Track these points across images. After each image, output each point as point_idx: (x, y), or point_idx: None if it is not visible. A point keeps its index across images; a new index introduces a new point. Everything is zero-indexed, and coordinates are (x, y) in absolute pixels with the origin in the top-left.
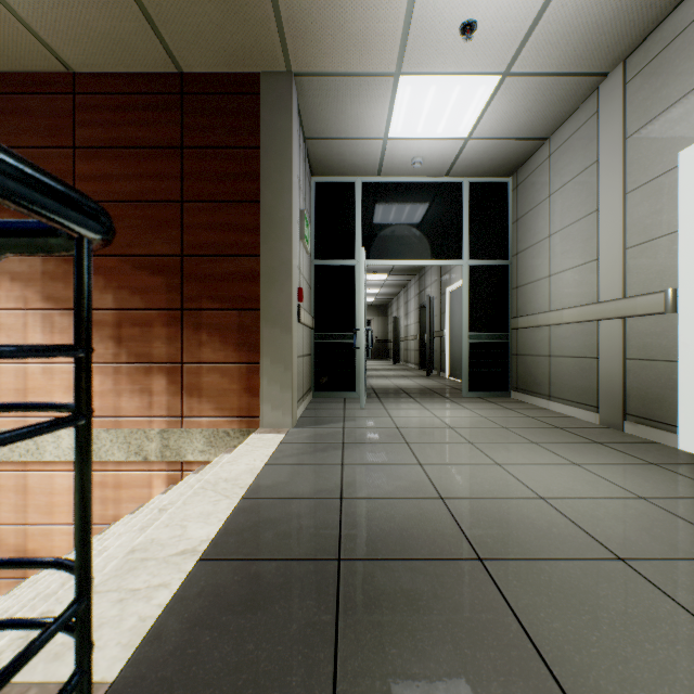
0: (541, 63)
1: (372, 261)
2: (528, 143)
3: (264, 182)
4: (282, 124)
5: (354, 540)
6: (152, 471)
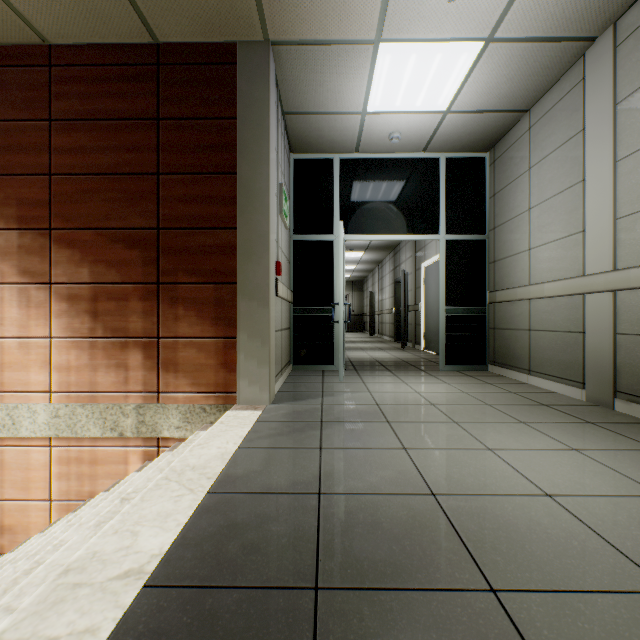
0: (527, 27)
1: (350, 237)
2: (507, 116)
3: (240, 153)
4: (259, 93)
5: (334, 557)
6: (128, 447)
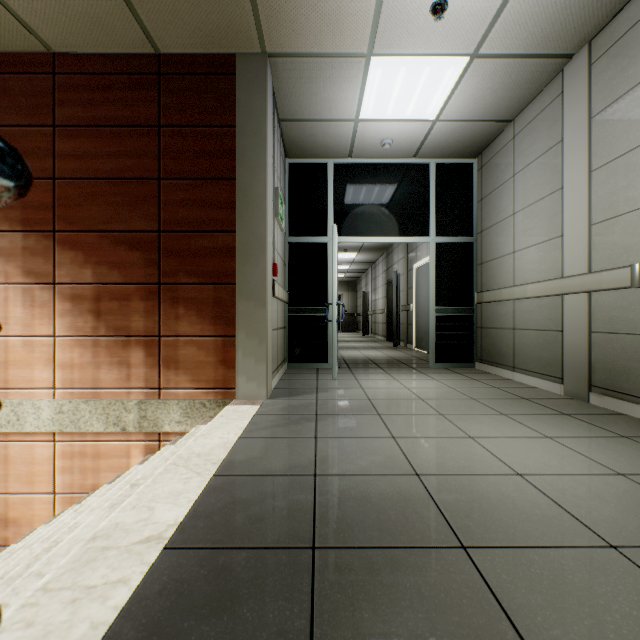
0: (509, 44)
1: (343, 239)
2: (493, 125)
3: (239, 160)
4: (257, 103)
5: (329, 524)
6: (130, 441)
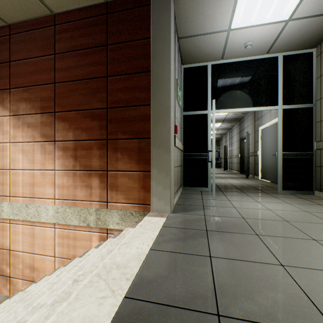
0: None
1: (217, 111)
2: None
3: (153, 58)
4: (164, 20)
5: None
6: (91, 232)
